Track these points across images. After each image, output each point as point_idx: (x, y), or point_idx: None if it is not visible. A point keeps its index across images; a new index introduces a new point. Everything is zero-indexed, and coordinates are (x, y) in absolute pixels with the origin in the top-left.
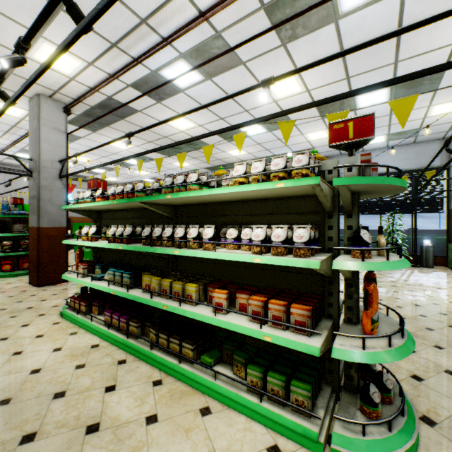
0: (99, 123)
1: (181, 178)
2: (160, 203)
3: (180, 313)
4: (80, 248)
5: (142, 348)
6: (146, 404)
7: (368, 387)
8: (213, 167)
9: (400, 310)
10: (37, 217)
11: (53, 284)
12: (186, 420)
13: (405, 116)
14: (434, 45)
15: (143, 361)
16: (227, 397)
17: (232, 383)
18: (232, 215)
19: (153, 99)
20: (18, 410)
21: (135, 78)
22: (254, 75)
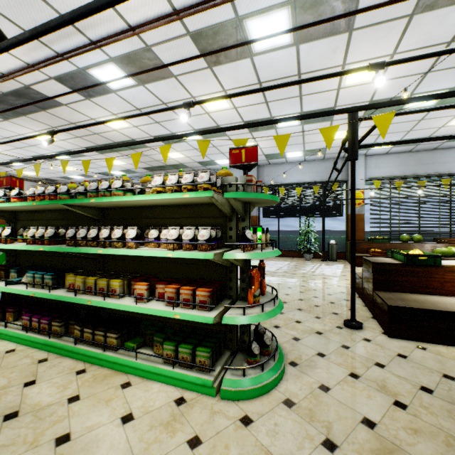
0: (12, 112)
1: (106, 184)
2: (86, 206)
3: (104, 306)
4: None
5: (65, 345)
6: (69, 389)
7: (251, 344)
8: (151, 167)
9: (302, 294)
10: None
11: None
12: (107, 394)
13: (283, 148)
14: (325, 88)
15: (66, 357)
16: (145, 370)
17: (151, 360)
18: (156, 218)
19: (81, 95)
20: None
21: (59, 71)
22: (186, 88)
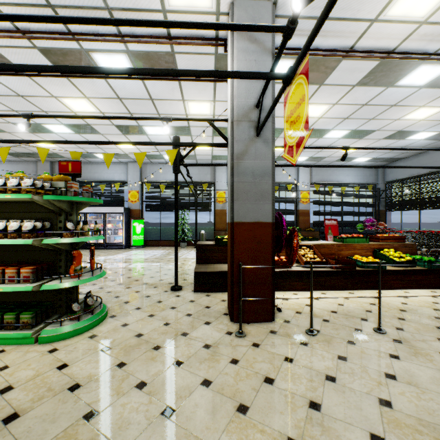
0: None
1: None
2: None
3: None
4: None
5: None
6: None
7: (73, 304)
8: (16, 153)
9: (156, 273)
10: None
11: None
12: None
13: (109, 163)
14: (176, 112)
15: None
16: None
17: None
18: None
19: None
20: None
21: None
22: (44, 87)
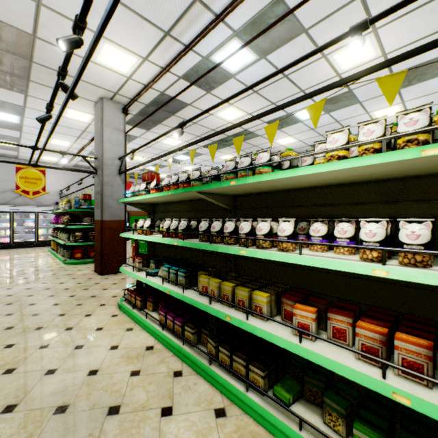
0: (152, 122)
1: (246, 160)
2: (218, 193)
3: (248, 329)
4: (136, 241)
5: (199, 361)
6: None
7: None
8: None
9: None
10: (101, 211)
11: (113, 273)
12: None
13: None
14: None
15: (200, 376)
16: None
17: None
18: (311, 206)
19: (203, 89)
20: (72, 424)
21: (186, 68)
22: (317, 44)
